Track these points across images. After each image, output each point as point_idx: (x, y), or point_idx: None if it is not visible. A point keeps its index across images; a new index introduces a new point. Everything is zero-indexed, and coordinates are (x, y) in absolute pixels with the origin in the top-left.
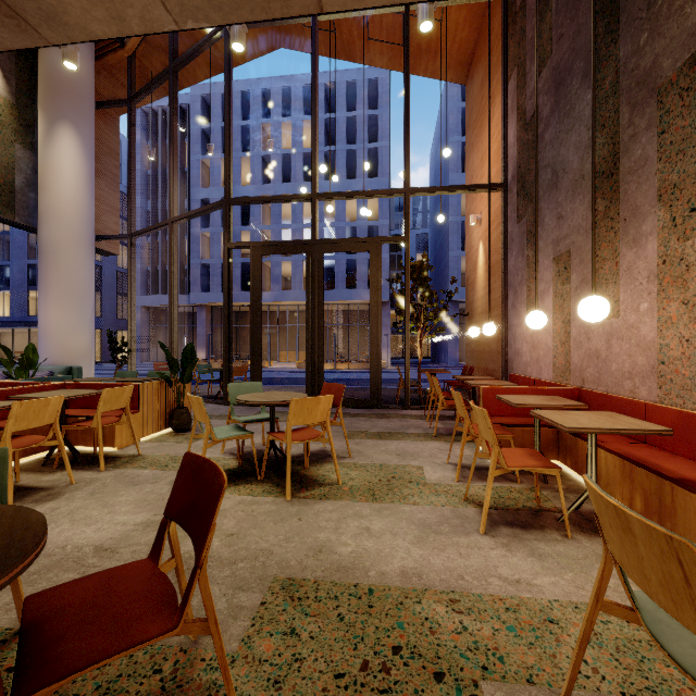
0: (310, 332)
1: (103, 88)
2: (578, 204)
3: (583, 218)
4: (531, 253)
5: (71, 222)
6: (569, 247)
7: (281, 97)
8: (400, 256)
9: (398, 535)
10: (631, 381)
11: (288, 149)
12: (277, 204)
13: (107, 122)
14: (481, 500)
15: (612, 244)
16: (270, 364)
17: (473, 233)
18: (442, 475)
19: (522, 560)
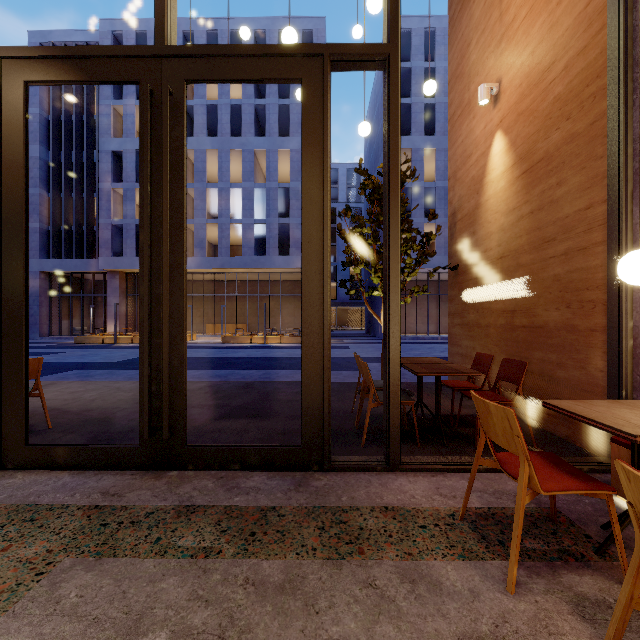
0: (147, 278)
1: None
2: None
3: None
4: None
5: None
6: None
7: (205, 41)
8: (334, 228)
9: None
10: None
11: (214, 100)
12: (201, 160)
13: None
14: None
15: None
16: (192, 338)
17: (472, 132)
18: None
19: None
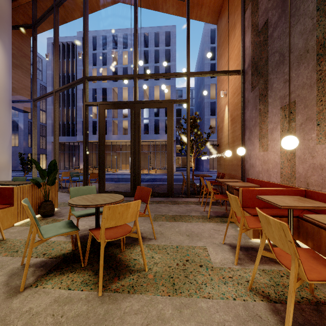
0: (133, 153)
1: (20, 19)
2: (302, 70)
3: (307, 77)
4: (262, 107)
5: None
6: (294, 99)
7: (122, 39)
8: (180, 119)
9: None
10: None
11: (126, 65)
12: (120, 92)
13: (23, 39)
14: (263, 290)
15: None
16: (116, 171)
17: (221, 101)
18: (222, 257)
19: None
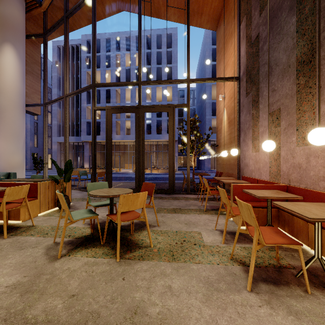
0: (137, 154)
1: (31, 29)
2: (285, 82)
3: (289, 89)
4: (254, 112)
5: (11, 96)
6: (279, 106)
7: (125, 41)
8: (182, 119)
9: (191, 293)
10: (324, 182)
11: (129, 66)
12: (123, 93)
13: (34, 46)
14: (241, 259)
15: (311, 102)
16: (120, 170)
17: (220, 104)
18: (213, 239)
19: (285, 319)
